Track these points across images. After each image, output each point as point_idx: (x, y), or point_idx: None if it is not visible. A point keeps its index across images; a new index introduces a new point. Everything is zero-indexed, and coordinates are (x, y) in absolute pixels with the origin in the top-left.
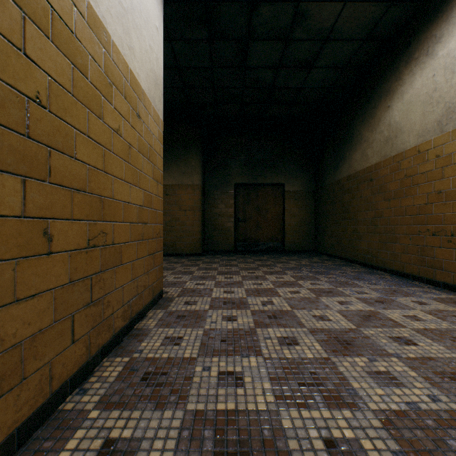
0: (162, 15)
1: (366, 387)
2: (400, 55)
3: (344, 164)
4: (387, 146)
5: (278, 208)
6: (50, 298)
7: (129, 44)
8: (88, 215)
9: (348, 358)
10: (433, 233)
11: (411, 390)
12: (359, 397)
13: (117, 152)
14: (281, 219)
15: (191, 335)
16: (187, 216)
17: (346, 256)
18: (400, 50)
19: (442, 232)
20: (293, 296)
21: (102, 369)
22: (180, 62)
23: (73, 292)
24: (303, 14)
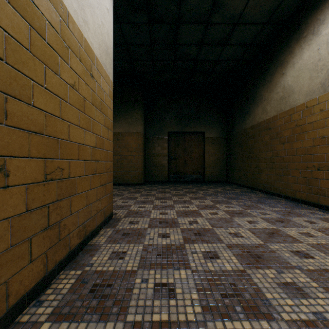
0: (112, 0)
1: (278, 298)
2: (292, 35)
3: (249, 117)
4: (282, 103)
5: (200, 150)
6: (7, 225)
7: (83, 18)
8: (45, 154)
9: (260, 270)
10: (318, 168)
11: (315, 300)
12: (273, 307)
13: (73, 103)
14: (202, 157)
15: (133, 250)
16: (132, 155)
17: (251, 185)
18: (292, 31)
19: (325, 168)
20: (213, 217)
21: (58, 281)
22: (127, 40)
23: (31, 219)
24: (219, 3)
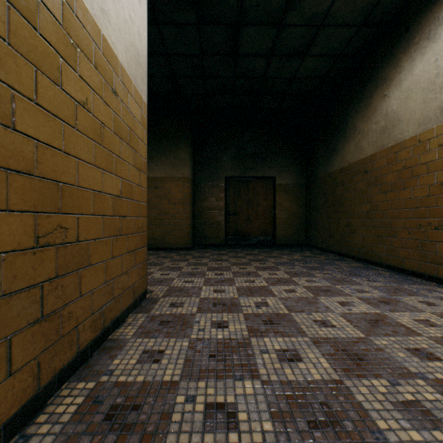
0: None
1: (396, 429)
2: (398, 41)
3: (337, 157)
4: (384, 136)
5: (269, 201)
6: None
7: (101, 5)
8: (37, 205)
9: (364, 381)
10: (436, 227)
11: None
12: None
13: (84, 130)
14: (272, 212)
15: (174, 347)
16: (176, 209)
17: (339, 250)
18: (398, 36)
19: None
20: (289, 296)
21: (57, 401)
22: (169, 48)
23: (10, 307)
24: None
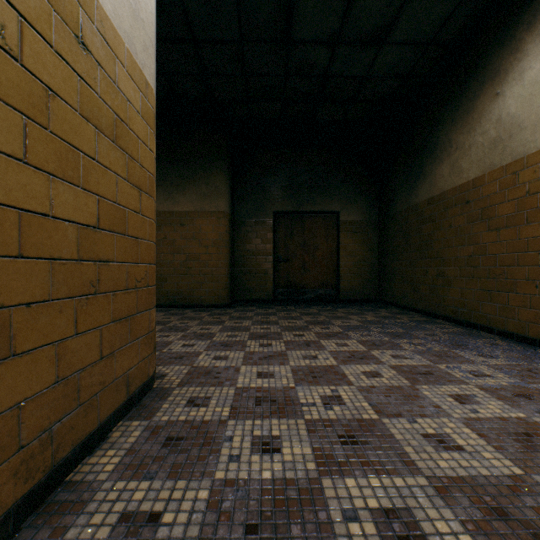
0: None
1: None
2: (519, 16)
3: (423, 183)
4: (496, 151)
5: (330, 244)
6: None
7: None
8: None
9: None
10: None
11: None
12: None
13: None
14: (334, 258)
15: (181, 505)
16: (209, 254)
17: (427, 308)
18: (519, 8)
19: None
20: (373, 384)
21: None
22: (196, 31)
23: None
24: None
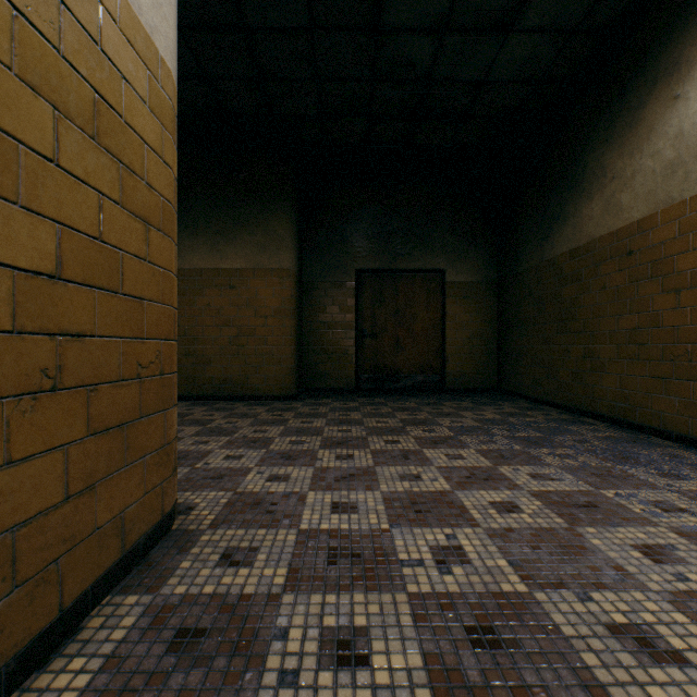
0: None
1: None
2: None
3: (563, 229)
4: (674, 179)
5: (433, 313)
6: None
7: None
8: None
9: None
10: None
11: None
12: None
13: None
14: (438, 332)
15: None
16: (268, 326)
17: (568, 401)
18: None
19: None
20: (510, 525)
21: None
22: (247, 14)
23: None
24: None
